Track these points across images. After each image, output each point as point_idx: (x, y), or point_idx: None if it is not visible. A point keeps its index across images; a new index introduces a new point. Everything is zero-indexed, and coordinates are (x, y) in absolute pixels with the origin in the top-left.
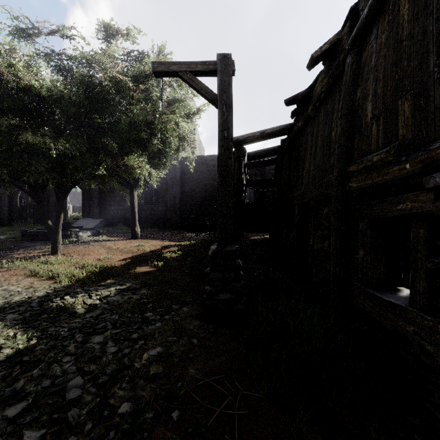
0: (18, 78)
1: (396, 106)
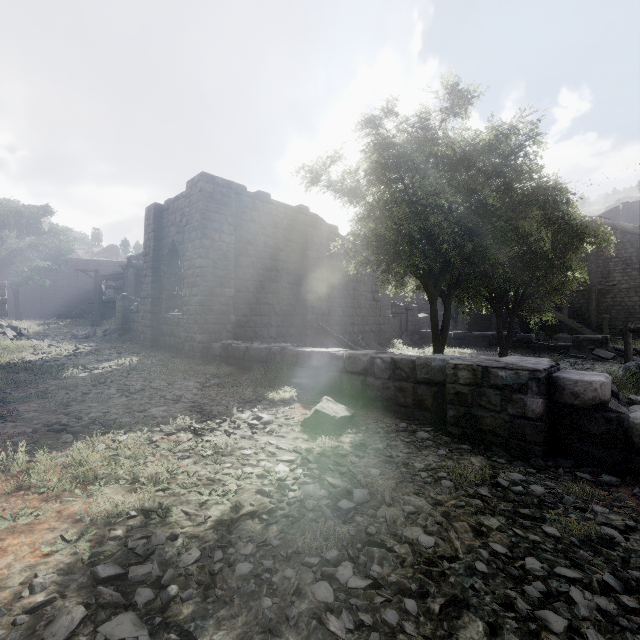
0: None
1: None
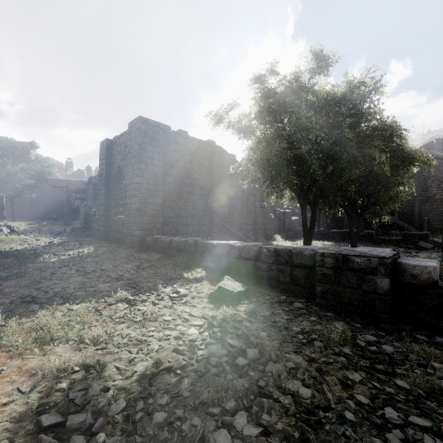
0: None
1: None
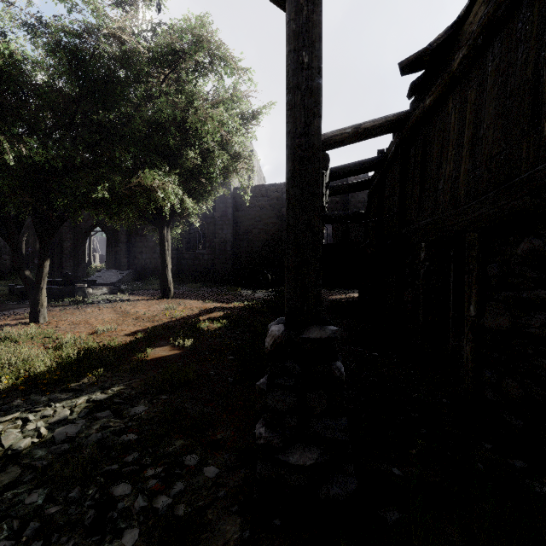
0: None
1: None
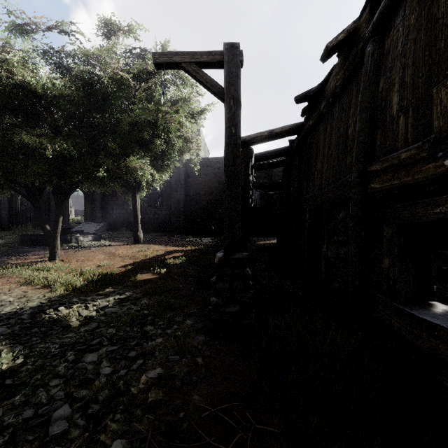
0: (13, 74)
1: (430, 95)
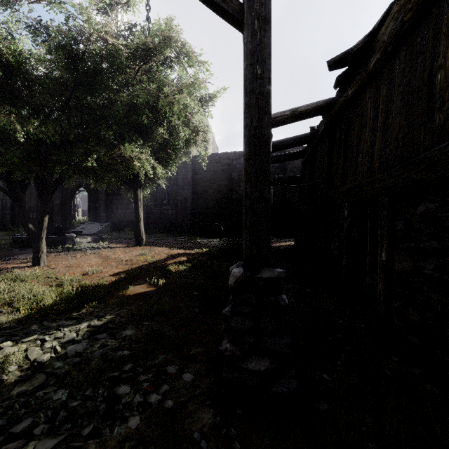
0: None
1: None
